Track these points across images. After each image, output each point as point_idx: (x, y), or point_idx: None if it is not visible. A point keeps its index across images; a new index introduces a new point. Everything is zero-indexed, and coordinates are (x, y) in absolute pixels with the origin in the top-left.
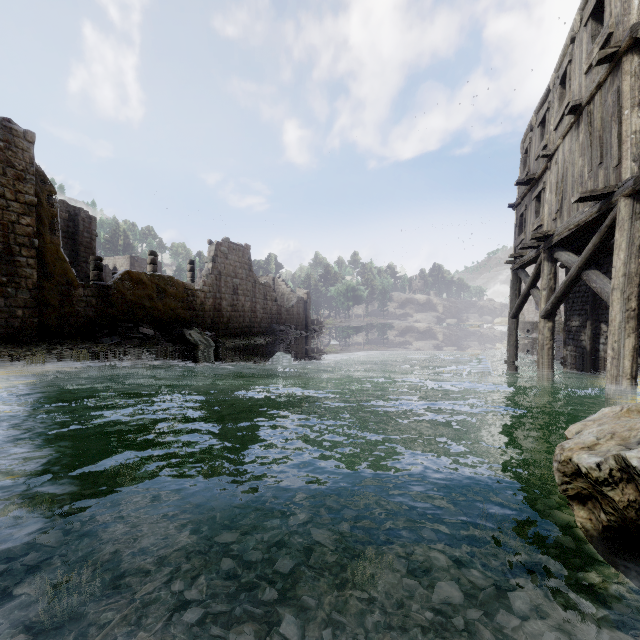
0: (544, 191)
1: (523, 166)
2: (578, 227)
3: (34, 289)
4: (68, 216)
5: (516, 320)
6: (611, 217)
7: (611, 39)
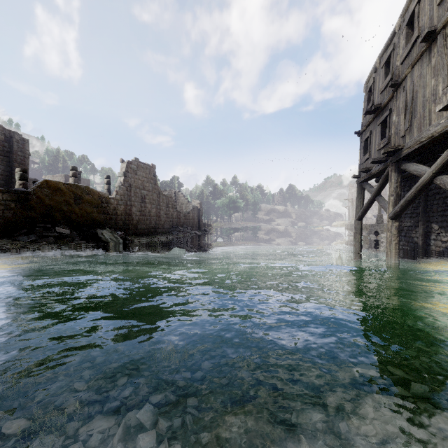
0: (390, 116)
1: (367, 101)
2: (431, 138)
3: None
4: (4, 138)
5: (361, 221)
6: None
7: None
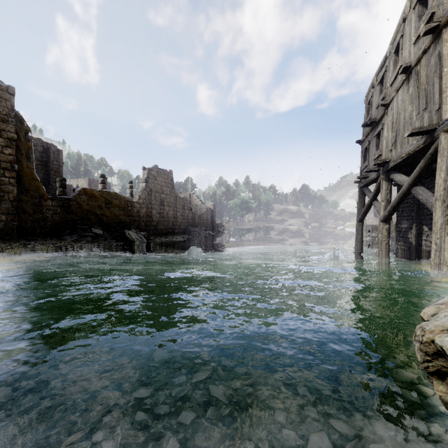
0: (382, 130)
1: (367, 113)
2: (408, 155)
3: (14, 201)
4: (42, 149)
5: (362, 223)
6: (434, 147)
7: (433, 17)
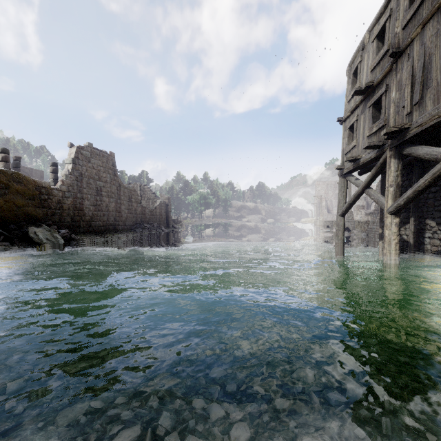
0: (386, 94)
1: (351, 84)
2: None
3: None
4: None
5: (344, 217)
6: None
7: None
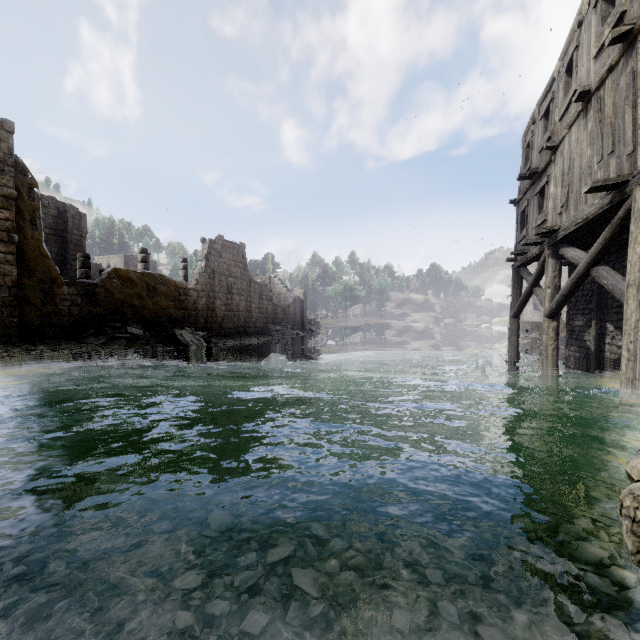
0: (548, 185)
1: (525, 161)
2: (587, 221)
3: (13, 287)
4: (57, 213)
5: (517, 320)
6: (625, 208)
7: (624, 18)
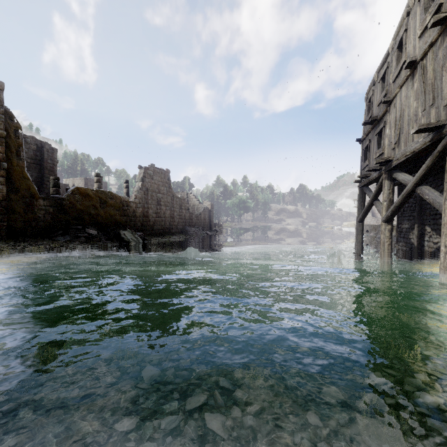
0: (384, 128)
1: (367, 111)
2: (413, 153)
3: (3, 200)
4: (36, 148)
5: (362, 223)
6: (442, 144)
7: (441, 8)
